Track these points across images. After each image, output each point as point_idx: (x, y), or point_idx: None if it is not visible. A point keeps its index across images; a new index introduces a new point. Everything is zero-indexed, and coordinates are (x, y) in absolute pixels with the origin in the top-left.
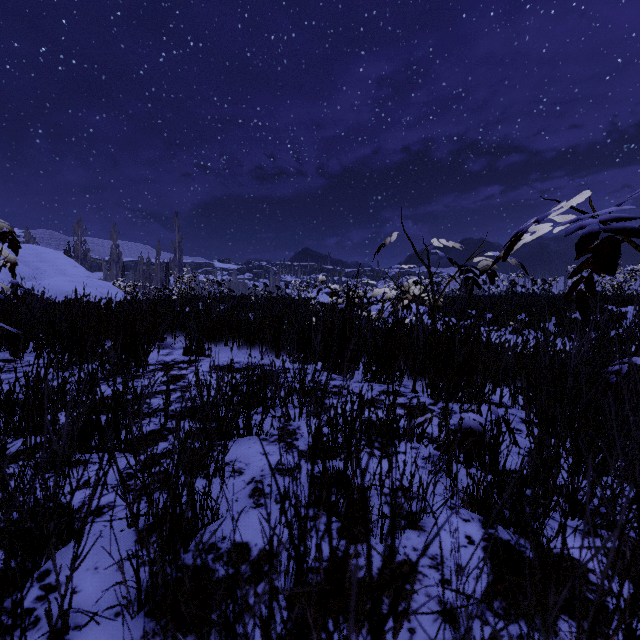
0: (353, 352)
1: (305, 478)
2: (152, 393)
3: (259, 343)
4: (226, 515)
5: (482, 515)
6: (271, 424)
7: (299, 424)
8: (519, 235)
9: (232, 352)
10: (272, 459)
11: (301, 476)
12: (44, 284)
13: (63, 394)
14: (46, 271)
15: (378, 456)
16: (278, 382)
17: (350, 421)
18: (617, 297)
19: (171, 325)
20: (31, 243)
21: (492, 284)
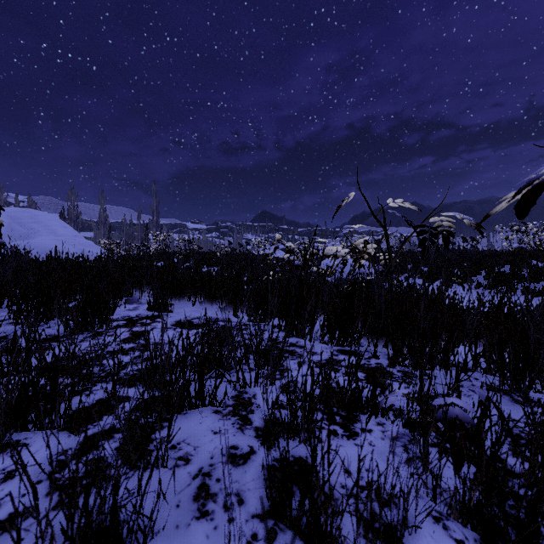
0: (310, 313)
1: (260, 469)
2: (110, 353)
3: (220, 298)
4: (162, 531)
5: (478, 533)
6: (225, 395)
7: (255, 391)
8: (540, 184)
9: (194, 307)
10: (224, 440)
11: (255, 466)
12: (32, 243)
13: (15, 357)
14: (39, 231)
15: (341, 436)
16: (233, 347)
17: (310, 394)
18: (541, 253)
19: (138, 281)
20: (33, 207)
21: (448, 243)
